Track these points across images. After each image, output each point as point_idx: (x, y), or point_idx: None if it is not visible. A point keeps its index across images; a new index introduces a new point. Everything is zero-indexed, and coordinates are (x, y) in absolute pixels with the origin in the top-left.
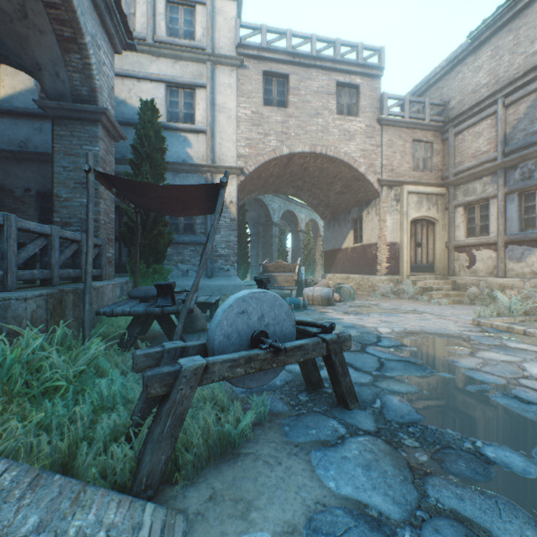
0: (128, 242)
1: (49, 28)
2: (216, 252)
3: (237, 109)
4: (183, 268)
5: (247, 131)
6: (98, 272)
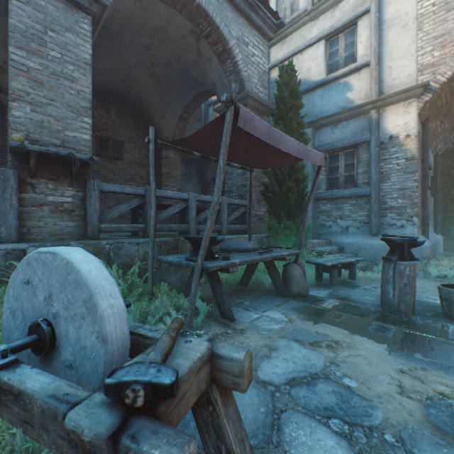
0: (268, 201)
1: (211, 53)
2: (384, 205)
3: (416, 7)
4: (342, 225)
5: (436, 26)
6: (242, 227)
